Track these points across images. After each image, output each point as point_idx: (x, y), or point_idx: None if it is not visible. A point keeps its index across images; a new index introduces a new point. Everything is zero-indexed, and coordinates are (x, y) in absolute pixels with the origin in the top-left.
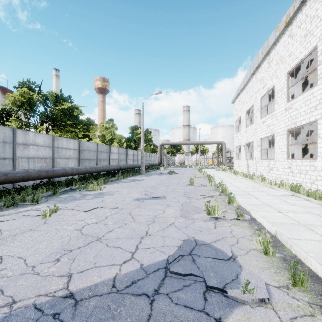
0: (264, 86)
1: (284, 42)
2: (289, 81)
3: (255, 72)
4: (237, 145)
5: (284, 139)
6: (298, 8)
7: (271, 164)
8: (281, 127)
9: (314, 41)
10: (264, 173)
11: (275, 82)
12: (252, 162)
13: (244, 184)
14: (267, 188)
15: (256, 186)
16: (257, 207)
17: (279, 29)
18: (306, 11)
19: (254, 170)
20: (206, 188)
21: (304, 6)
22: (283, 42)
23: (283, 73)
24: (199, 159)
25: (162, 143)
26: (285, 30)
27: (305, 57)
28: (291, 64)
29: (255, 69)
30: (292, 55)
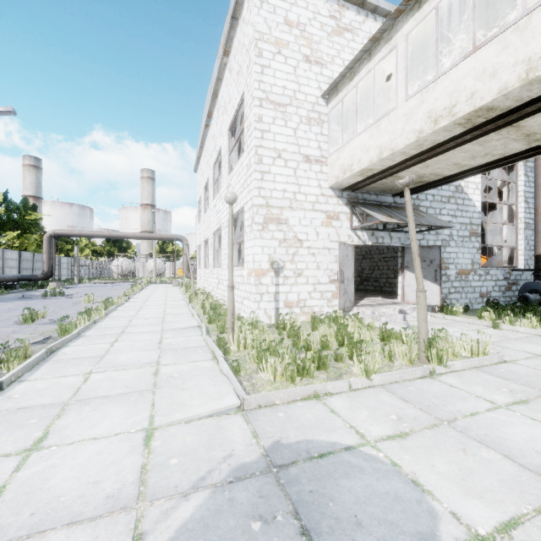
0: (215, 148)
1: (227, 79)
2: (231, 142)
3: (210, 124)
4: (199, 244)
5: (226, 234)
6: (231, 26)
7: (219, 274)
8: (225, 215)
9: (243, 83)
10: (215, 289)
11: (221, 143)
12: (208, 271)
13: (161, 311)
14: (183, 317)
15: (174, 313)
16: (63, 367)
17: (220, 56)
18: (238, 34)
19: (209, 285)
20: (46, 329)
21: (237, 27)
22: (226, 78)
23: (226, 128)
24: (154, 267)
25: (54, 231)
26: (226, 61)
27: (238, 107)
28: (230, 116)
29: (207, 117)
30: (231, 101)
